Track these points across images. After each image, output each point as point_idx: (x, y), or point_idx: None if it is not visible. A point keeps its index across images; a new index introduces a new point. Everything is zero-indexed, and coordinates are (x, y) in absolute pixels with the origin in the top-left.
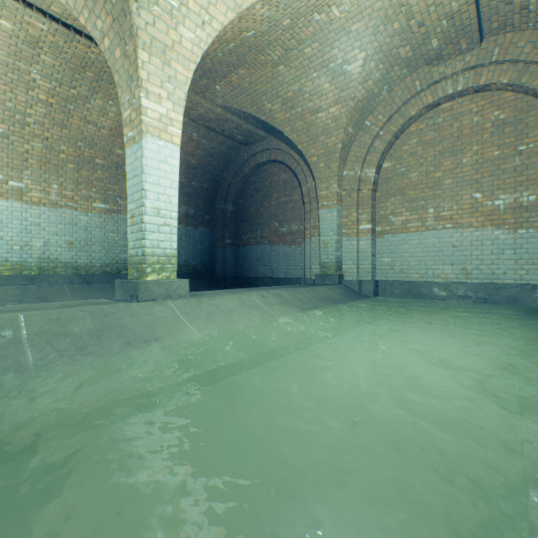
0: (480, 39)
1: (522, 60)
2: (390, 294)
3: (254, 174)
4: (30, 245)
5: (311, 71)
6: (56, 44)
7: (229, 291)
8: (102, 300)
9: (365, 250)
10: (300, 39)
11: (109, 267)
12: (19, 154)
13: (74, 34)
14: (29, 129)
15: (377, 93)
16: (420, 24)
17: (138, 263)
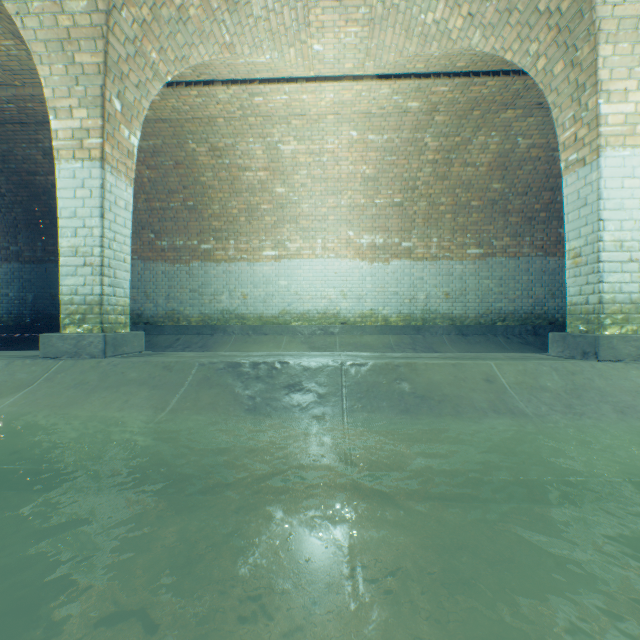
0: None
1: None
2: None
3: None
4: (415, 298)
5: None
6: (451, 100)
7: None
8: (538, 355)
9: None
10: None
11: (482, 318)
12: (408, 217)
13: (471, 80)
14: (417, 192)
15: None
16: None
17: (586, 313)
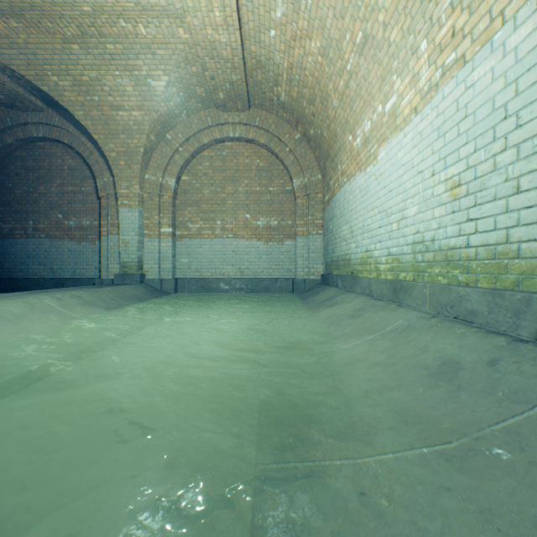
0: (249, 106)
1: (271, 132)
2: (188, 290)
3: (23, 148)
4: None
5: (114, 68)
6: None
7: (4, 295)
8: None
9: (167, 251)
10: (103, 32)
11: None
12: None
13: None
14: None
15: (178, 114)
16: (212, 78)
17: None
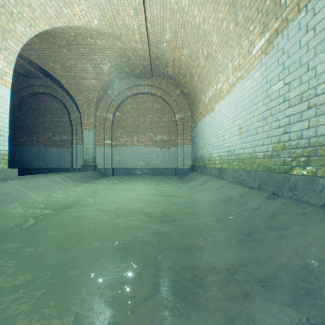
0: (152, 76)
1: (164, 90)
2: (119, 174)
3: (30, 97)
4: None
5: (83, 59)
6: None
7: (35, 175)
8: None
9: (108, 153)
10: (79, 43)
11: None
12: None
13: None
14: None
15: (114, 81)
16: (133, 63)
17: None
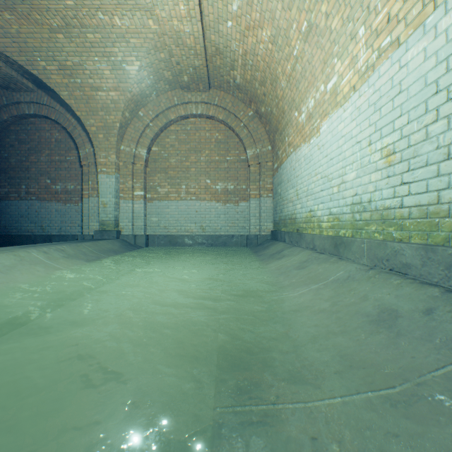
0: (210, 88)
1: (228, 110)
2: (158, 244)
3: (16, 123)
4: None
5: (93, 54)
6: None
7: None
8: None
9: (139, 211)
10: (84, 23)
11: None
12: None
13: None
14: None
15: (148, 94)
16: (178, 63)
17: None
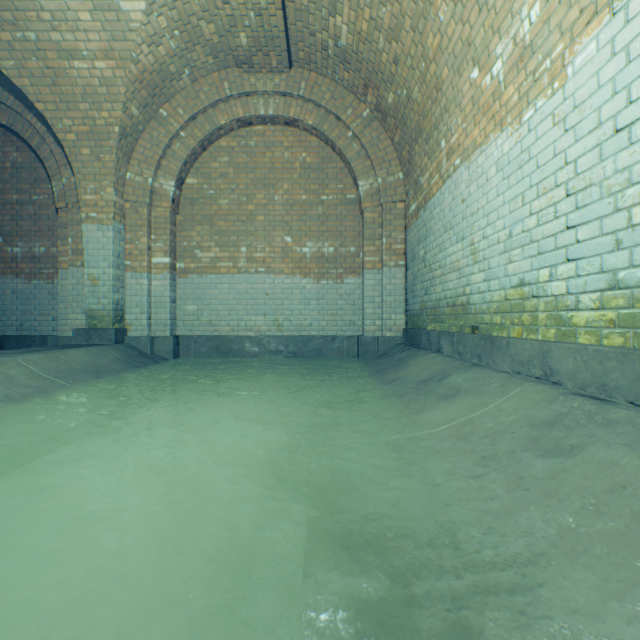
0: (290, 64)
1: (324, 107)
2: (196, 354)
3: None
4: None
5: None
6: None
7: None
8: None
9: (161, 293)
10: None
11: None
12: None
13: None
14: None
15: (175, 74)
16: None
17: None
